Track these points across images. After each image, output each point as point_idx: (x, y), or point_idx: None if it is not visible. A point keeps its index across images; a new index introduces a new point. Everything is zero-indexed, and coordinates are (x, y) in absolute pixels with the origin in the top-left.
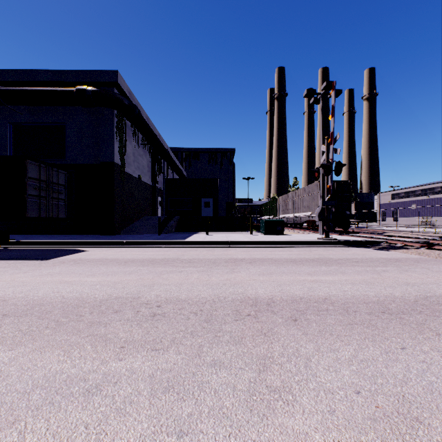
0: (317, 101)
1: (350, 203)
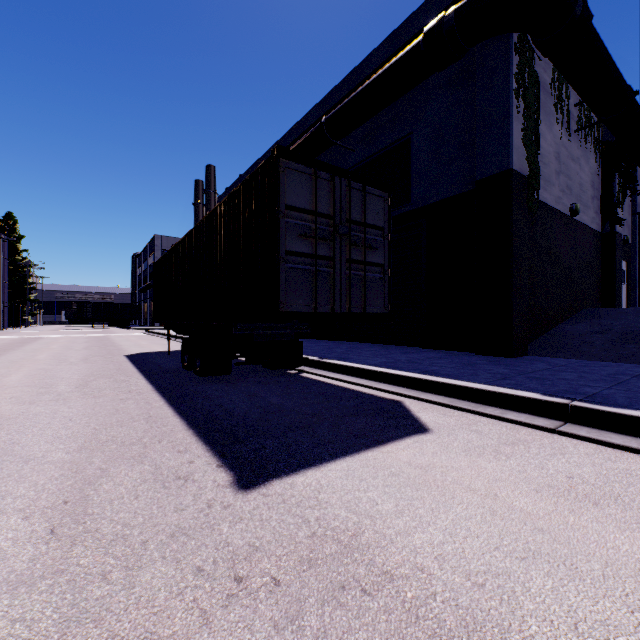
0: None
1: None
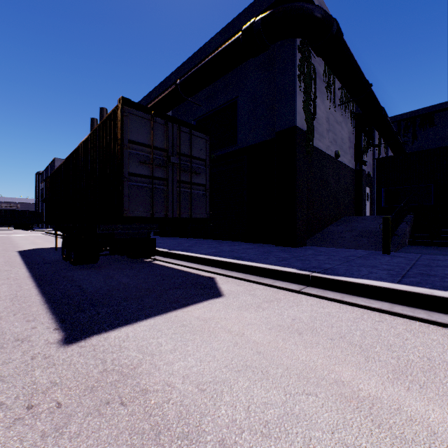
0: None
1: None
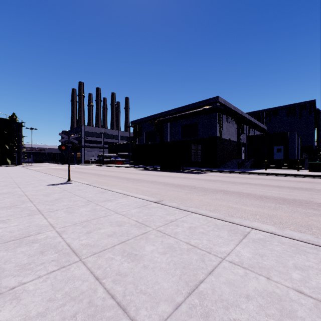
0: None
1: None
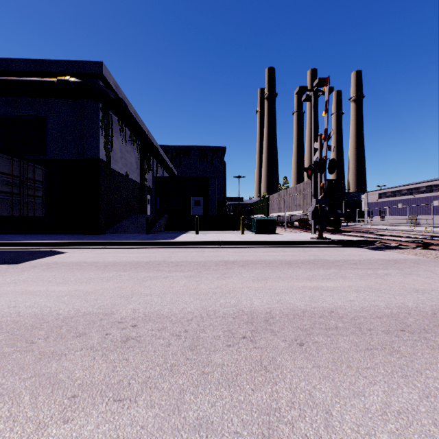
0: (309, 98)
1: (341, 202)
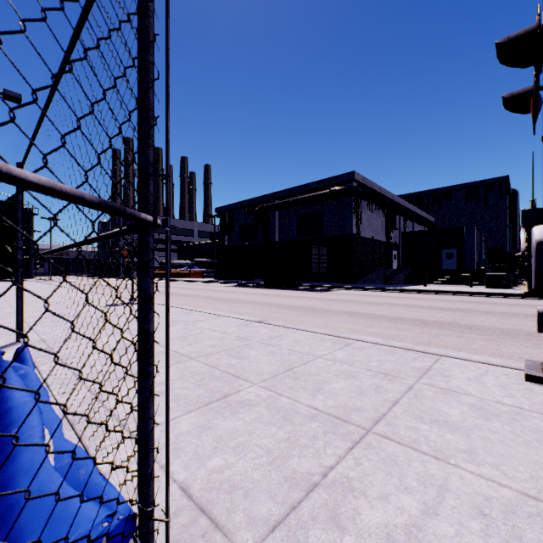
0: None
1: None
